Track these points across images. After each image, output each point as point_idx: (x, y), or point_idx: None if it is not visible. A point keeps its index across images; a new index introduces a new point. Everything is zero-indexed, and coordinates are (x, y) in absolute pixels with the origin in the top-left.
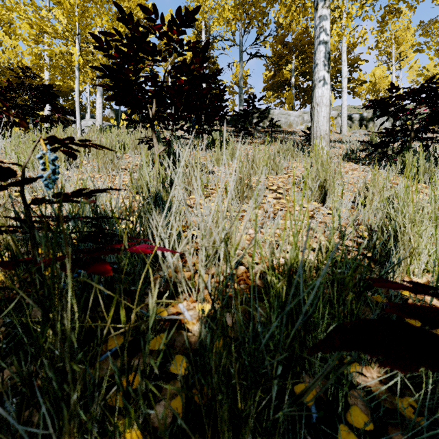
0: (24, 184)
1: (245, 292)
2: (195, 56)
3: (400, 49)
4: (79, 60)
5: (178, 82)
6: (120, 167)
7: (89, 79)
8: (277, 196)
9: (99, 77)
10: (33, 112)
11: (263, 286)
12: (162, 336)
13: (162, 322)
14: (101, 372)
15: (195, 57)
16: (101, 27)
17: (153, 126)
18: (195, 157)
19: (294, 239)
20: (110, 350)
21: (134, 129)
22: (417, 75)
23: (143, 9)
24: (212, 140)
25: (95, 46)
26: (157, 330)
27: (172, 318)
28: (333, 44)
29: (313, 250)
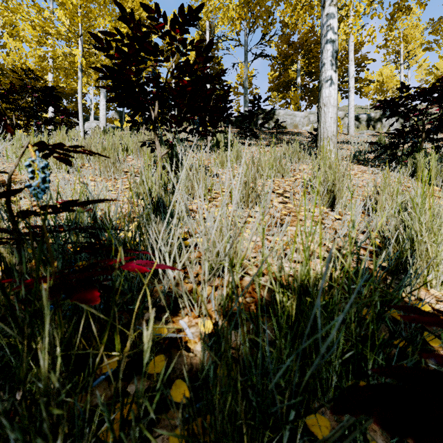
0: (8, 195)
1: (251, 306)
2: (199, 56)
3: (408, 48)
4: (81, 61)
5: (181, 83)
6: (122, 170)
7: (93, 81)
8: (283, 200)
9: (100, 78)
10: (36, 115)
11: (270, 299)
12: (162, 357)
13: (162, 340)
14: (93, 400)
15: (198, 57)
16: (104, 28)
17: (155, 128)
18: (198, 160)
19: (305, 252)
20: (104, 373)
21: (138, 131)
22: (426, 74)
23: (145, 7)
24: (217, 142)
25: (94, 46)
26: (156, 350)
27: (172, 336)
28: (339, 43)
29: (323, 259)
